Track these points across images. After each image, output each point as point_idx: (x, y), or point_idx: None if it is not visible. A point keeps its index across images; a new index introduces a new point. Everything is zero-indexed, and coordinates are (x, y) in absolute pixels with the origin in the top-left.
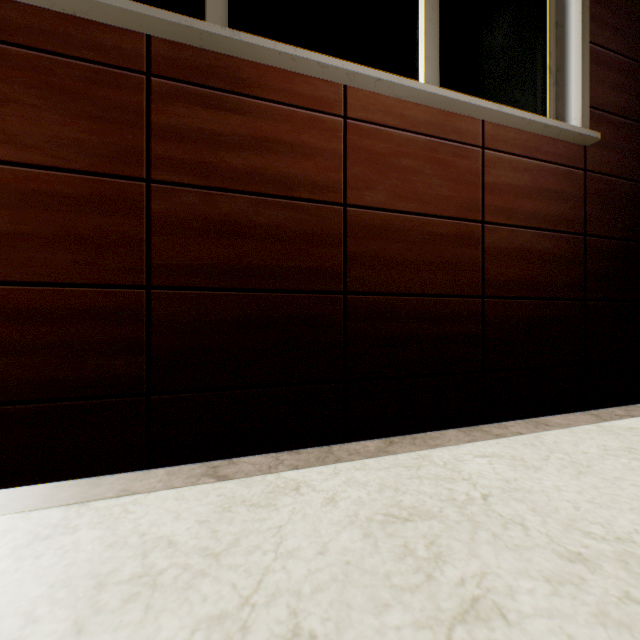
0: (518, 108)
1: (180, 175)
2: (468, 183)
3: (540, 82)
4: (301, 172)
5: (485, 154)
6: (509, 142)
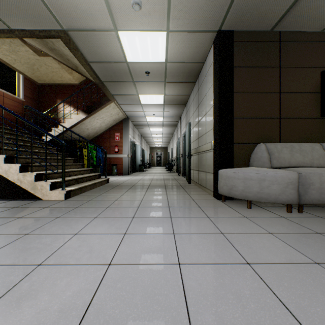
0: (11, 91)
1: None
2: (1, 101)
3: (16, 87)
4: None
5: (4, 98)
6: (9, 97)
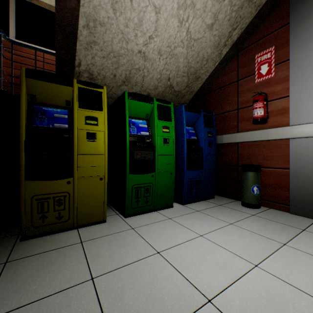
0: None
1: (3, 64)
2: None
3: None
4: (32, 67)
5: None
6: None
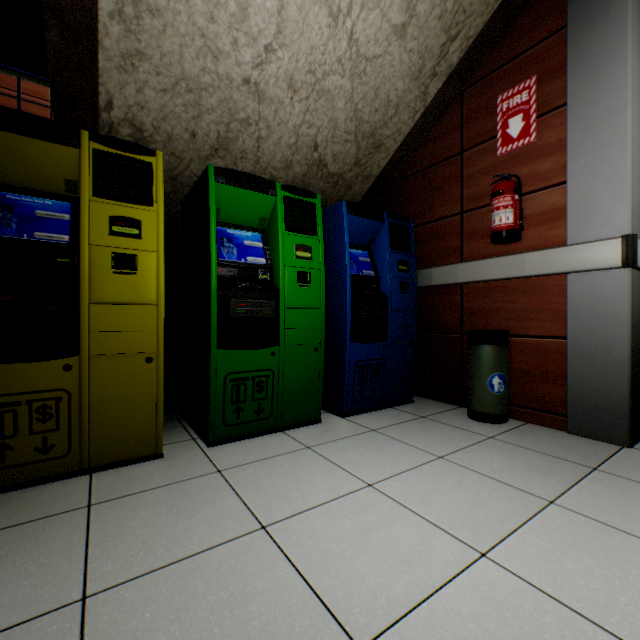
0: None
1: None
2: None
3: None
4: None
5: None
6: None
